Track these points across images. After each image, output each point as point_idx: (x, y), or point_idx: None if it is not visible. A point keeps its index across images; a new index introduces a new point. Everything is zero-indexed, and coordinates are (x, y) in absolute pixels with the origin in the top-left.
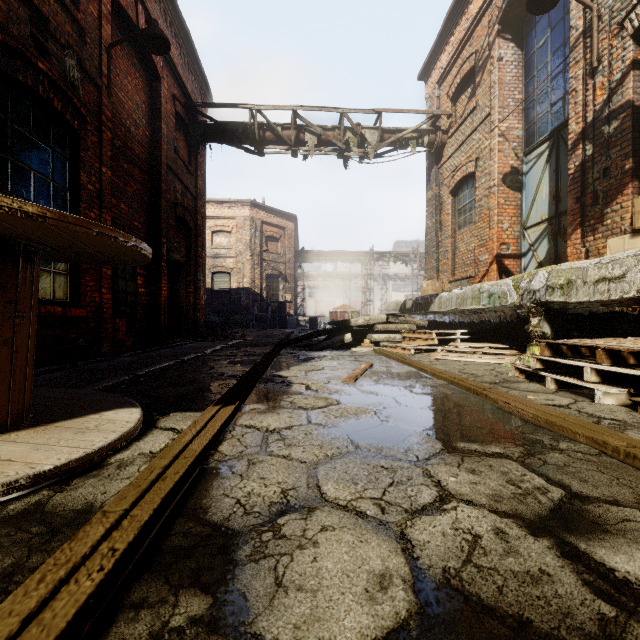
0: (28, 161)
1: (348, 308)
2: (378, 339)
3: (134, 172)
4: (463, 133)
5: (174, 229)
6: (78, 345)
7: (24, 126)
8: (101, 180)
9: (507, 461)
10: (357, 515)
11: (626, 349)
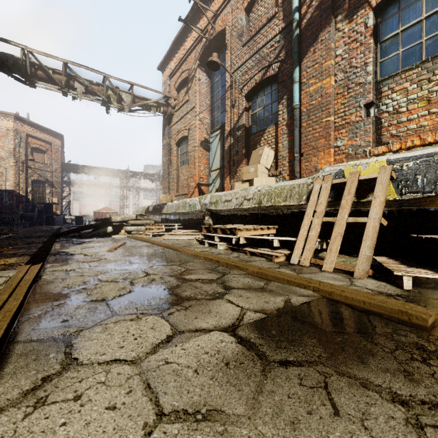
0: None
1: (109, 210)
2: (130, 230)
3: None
4: (182, 112)
5: None
6: None
7: None
8: None
9: (174, 266)
10: (116, 282)
11: (224, 228)
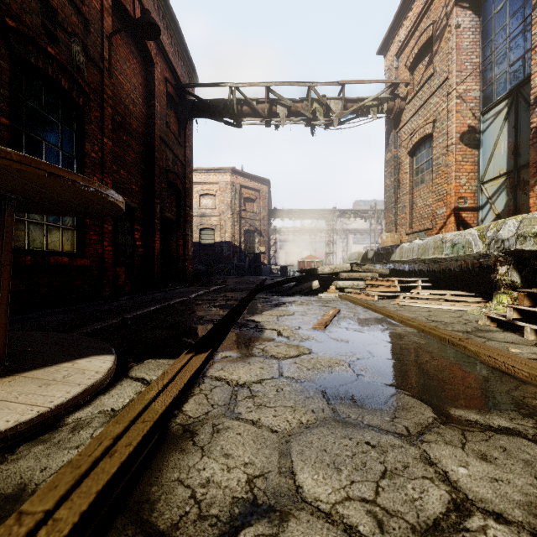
0: (40, 133)
1: (314, 258)
2: (343, 286)
3: (132, 143)
4: (420, 98)
5: (166, 191)
6: (83, 290)
7: (37, 103)
8: (103, 149)
9: (523, 441)
10: (346, 532)
11: None
